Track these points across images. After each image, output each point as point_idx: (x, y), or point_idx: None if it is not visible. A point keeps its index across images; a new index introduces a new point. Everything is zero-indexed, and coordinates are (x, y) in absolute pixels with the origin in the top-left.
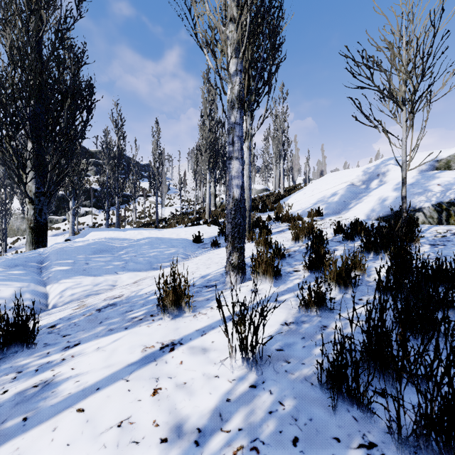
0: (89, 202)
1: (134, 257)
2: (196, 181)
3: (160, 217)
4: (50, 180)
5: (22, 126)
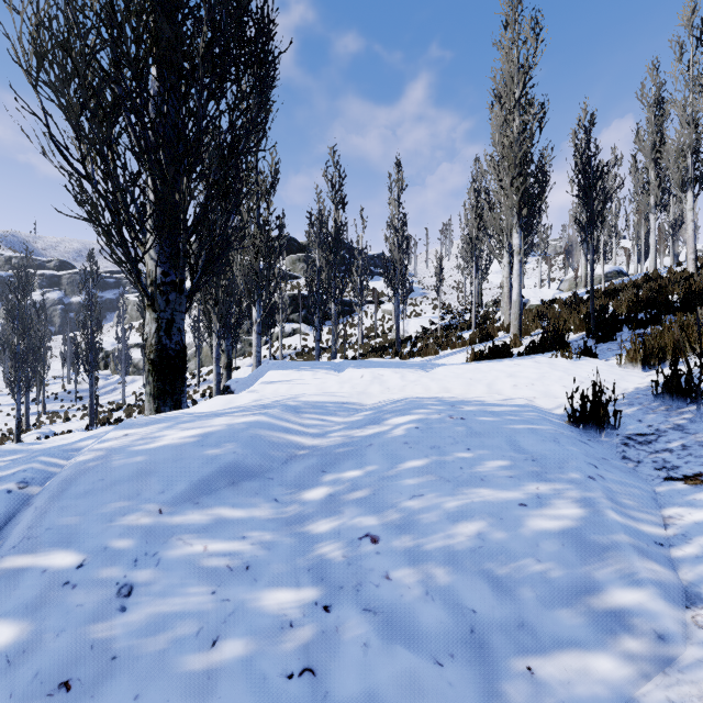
0: (298, 315)
1: (369, 553)
2: (476, 261)
3: (400, 336)
4: (184, 253)
5: (114, 121)
